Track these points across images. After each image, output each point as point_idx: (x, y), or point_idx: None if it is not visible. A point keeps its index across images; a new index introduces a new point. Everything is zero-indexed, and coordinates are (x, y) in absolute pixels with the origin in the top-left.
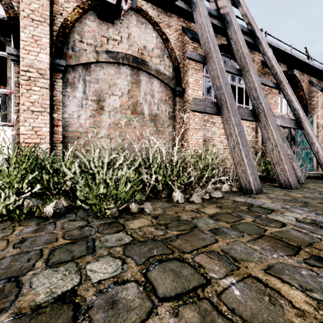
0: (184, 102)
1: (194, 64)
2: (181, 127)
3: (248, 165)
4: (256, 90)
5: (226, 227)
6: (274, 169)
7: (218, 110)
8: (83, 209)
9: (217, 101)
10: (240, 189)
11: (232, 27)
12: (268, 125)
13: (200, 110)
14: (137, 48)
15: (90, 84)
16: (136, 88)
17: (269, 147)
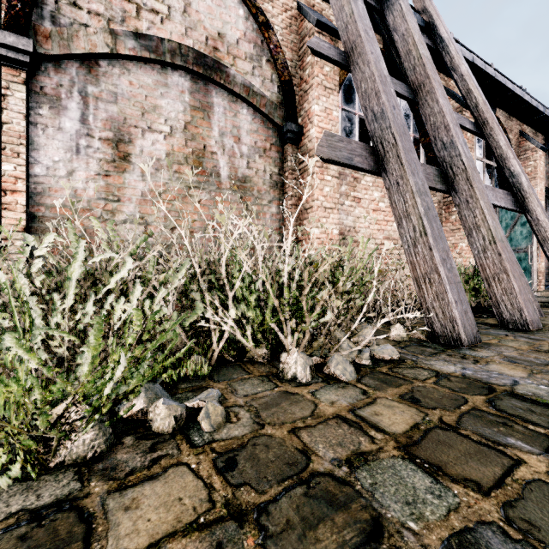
0: (303, 154)
1: (322, 77)
2: (296, 205)
3: (448, 283)
4: (448, 128)
5: (494, 524)
6: (489, 289)
7: (378, 164)
8: (5, 419)
9: (375, 144)
10: (430, 335)
11: (397, 6)
12: (475, 200)
13: (340, 160)
14: (203, 35)
15: (98, 103)
16: (201, 120)
17: (478, 245)
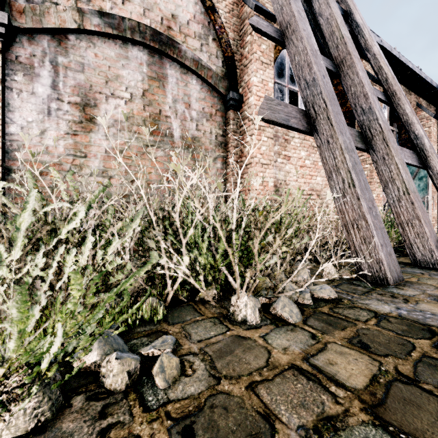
0: (243, 118)
1: (260, 54)
2: (237, 161)
3: (374, 228)
4: (366, 97)
5: None
6: (403, 233)
7: (310, 125)
8: None
9: (308, 108)
10: (358, 274)
11: None
12: (391, 157)
13: (278, 121)
14: (159, 15)
15: (67, 72)
16: (157, 89)
17: (393, 195)
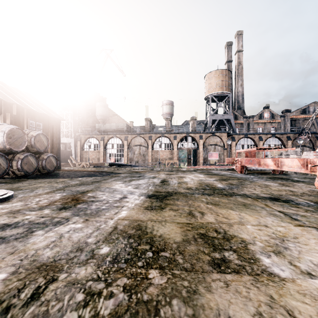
0: None
1: None
2: None
3: None
4: None
5: None
6: None
7: None
8: None
9: None
10: None
11: None
12: None
13: None
14: (303, 143)
15: None
16: (303, 151)
17: None
